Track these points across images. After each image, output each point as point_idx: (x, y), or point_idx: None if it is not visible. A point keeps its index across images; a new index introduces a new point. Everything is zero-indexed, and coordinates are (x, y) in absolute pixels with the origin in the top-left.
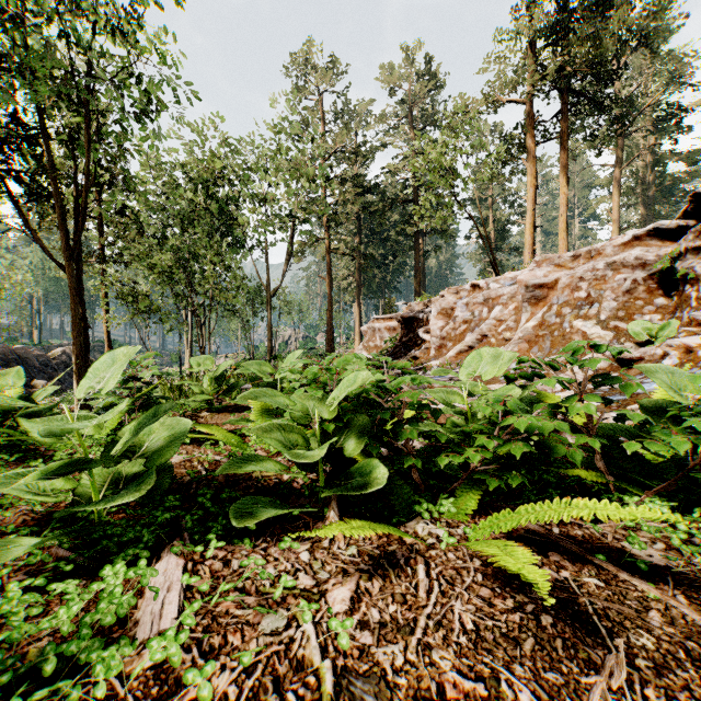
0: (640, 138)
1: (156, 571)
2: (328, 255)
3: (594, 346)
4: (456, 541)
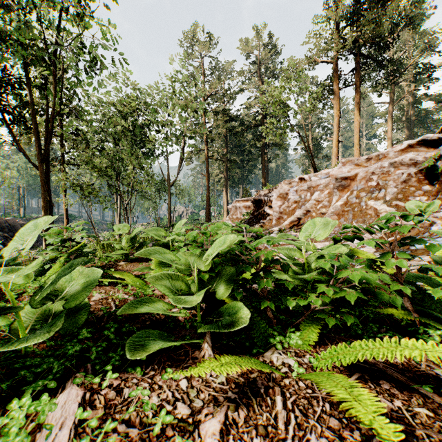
0: (405, 86)
1: (55, 405)
2: (206, 160)
3: (403, 216)
4: (304, 371)
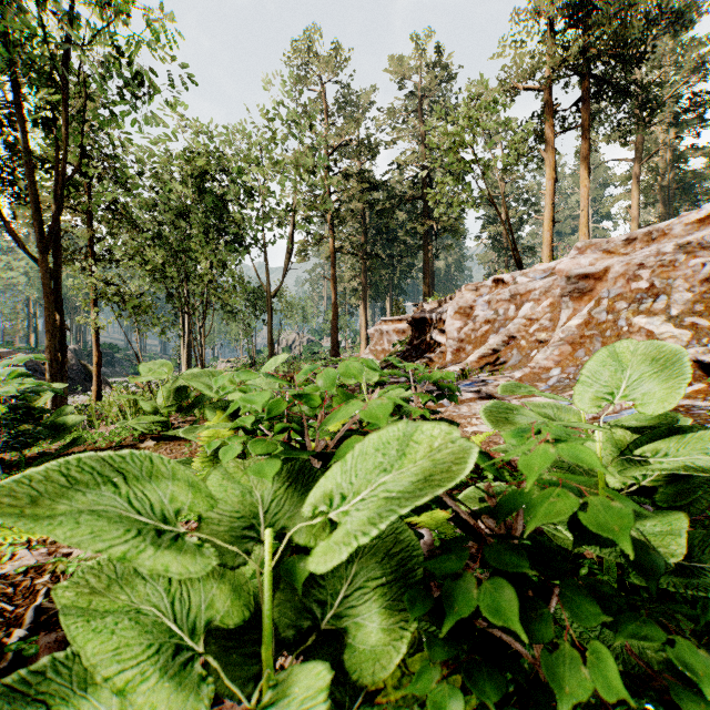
0: (659, 133)
1: None
2: (332, 255)
3: None
4: None
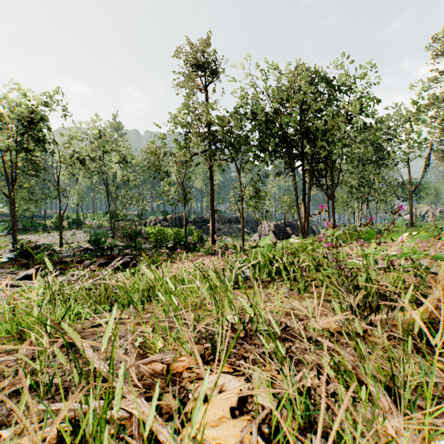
0: None
1: None
2: None
3: None
4: None
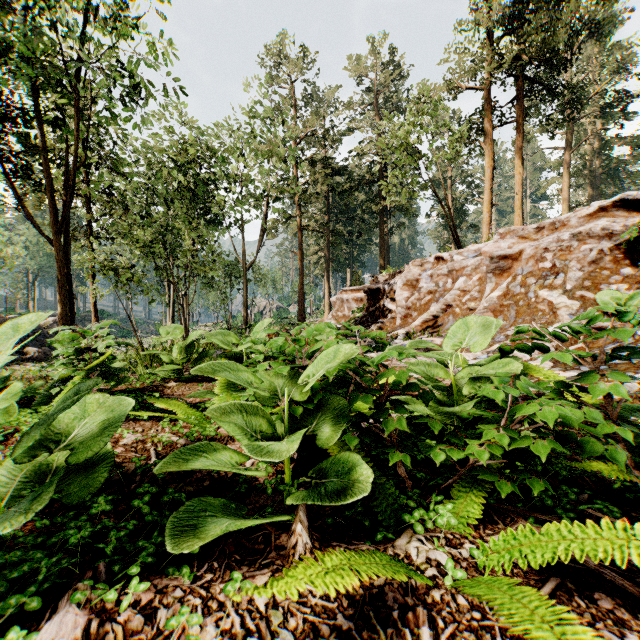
0: (587, 124)
1: None
2: (299, 232)
3: (616, 313)
4: (466, 576)
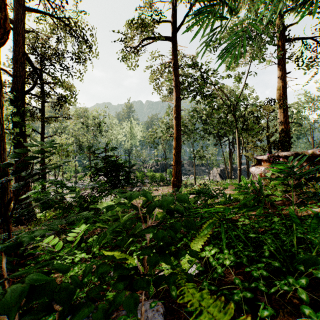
0: None
1: None
2: None
3: None
4: None
